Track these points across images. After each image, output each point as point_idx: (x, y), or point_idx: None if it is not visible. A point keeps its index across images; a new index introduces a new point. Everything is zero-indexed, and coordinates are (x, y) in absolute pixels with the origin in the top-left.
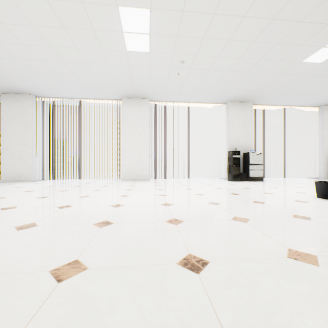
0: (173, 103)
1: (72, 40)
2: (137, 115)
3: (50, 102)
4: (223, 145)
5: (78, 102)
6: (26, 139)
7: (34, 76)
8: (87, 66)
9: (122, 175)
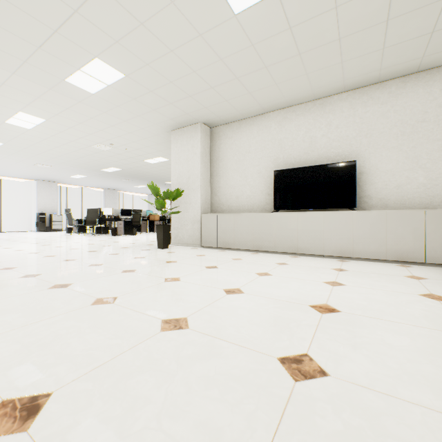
0: None
1: None
2: None
3: None
4: (35, 208)
5: None
6: None
7: None
8: None
9: None
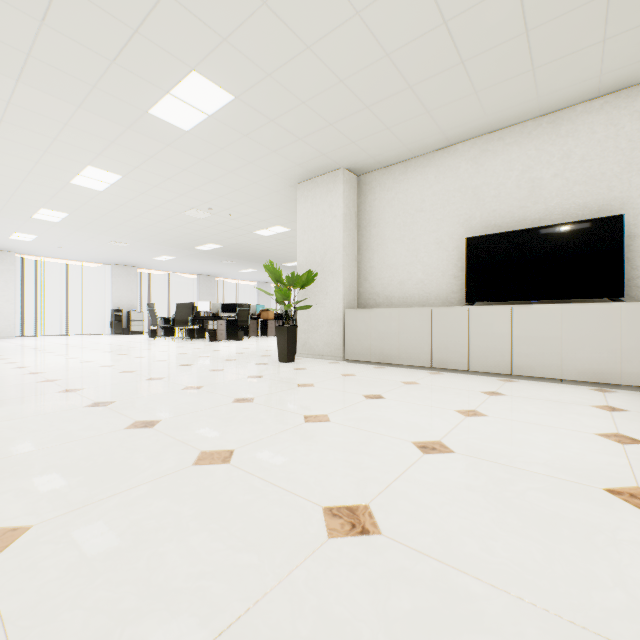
0: (48, 257)
1: None
2: None
3: None
4: (109, 302)
5: None
6: None
7: None
8: None
9: None
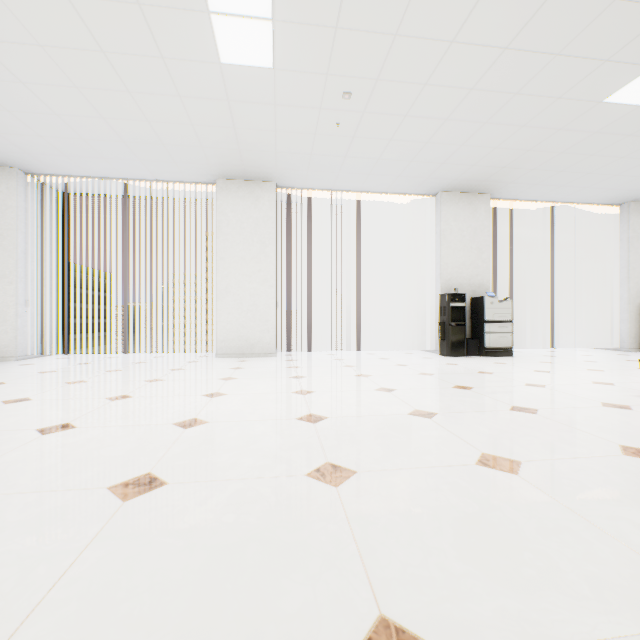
0: (327, 192)
1: (89, 31)
2: (250, 216)
3: (60, 186)
4: (430, 281)
5: (121, 187)
6: (2, 265)
7: (14, 123)
8: (133, 101)
9: (217, 344)
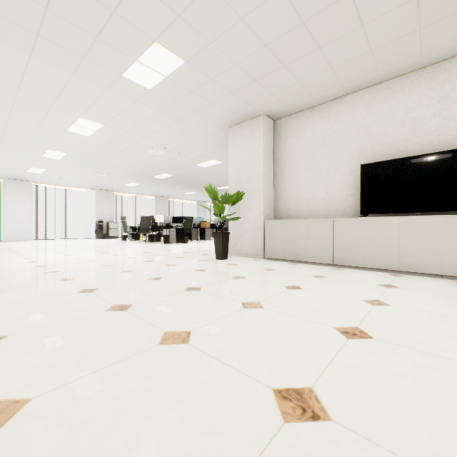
0: (54, 185)
1: None
2: (20, 192)
3: None
4: (95, 216)
5: None
6: None
7: None
8: None
9: (5, 237)
